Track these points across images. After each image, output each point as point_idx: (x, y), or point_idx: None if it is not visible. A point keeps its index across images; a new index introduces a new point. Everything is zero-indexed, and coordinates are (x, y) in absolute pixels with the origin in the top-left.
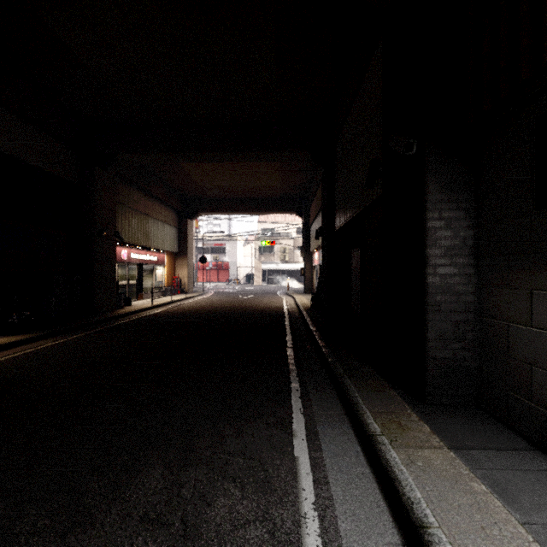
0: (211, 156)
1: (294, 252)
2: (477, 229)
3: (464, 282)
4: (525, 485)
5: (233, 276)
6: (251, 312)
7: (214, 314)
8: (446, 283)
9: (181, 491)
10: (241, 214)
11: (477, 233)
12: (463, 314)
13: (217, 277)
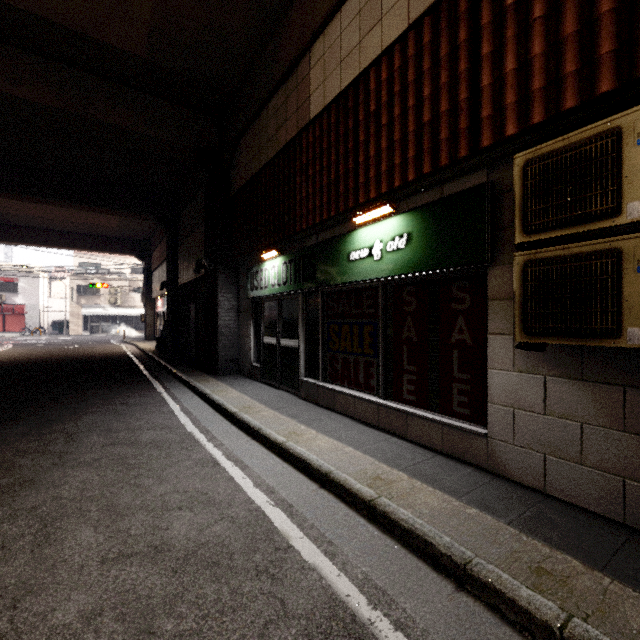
0: (44, 200)
1: (129, 295)
2: (238, 302)
3: (233, 323)
4: (236, 382)
5: (33, 323)
6: (92, 357)
7: (48, 361)
8: (226, 324)
9: (113, 401)
10: (60, 248)
11: (238, 303)
12: (233, 337)
13: (3, 325)
